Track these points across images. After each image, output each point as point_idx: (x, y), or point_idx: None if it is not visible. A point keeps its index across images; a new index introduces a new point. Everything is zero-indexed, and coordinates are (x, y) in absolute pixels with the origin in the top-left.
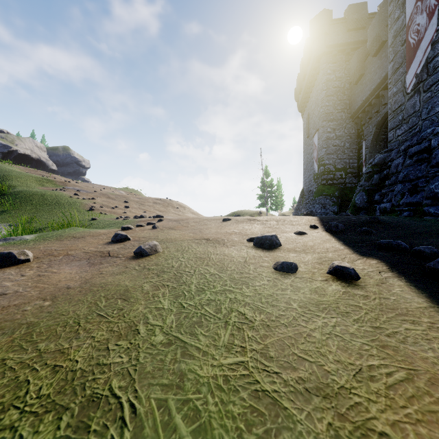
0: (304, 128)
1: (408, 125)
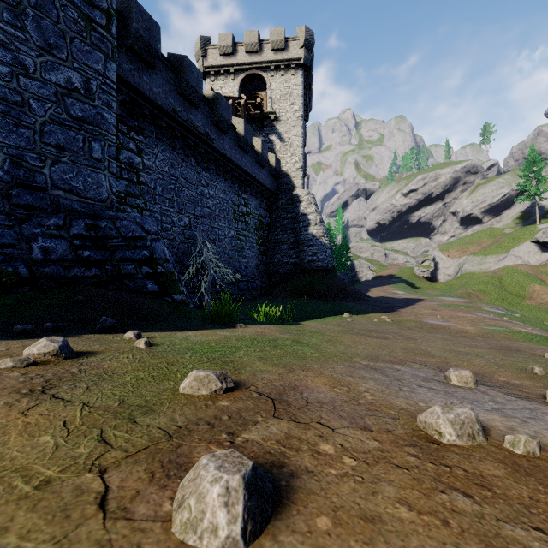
0: None
1: None
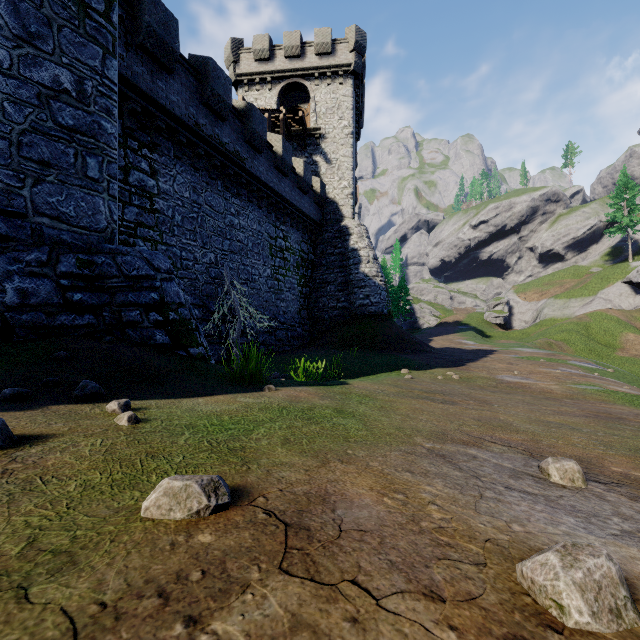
0: None
1: None
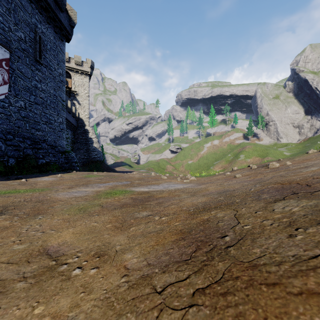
0: None
1: None
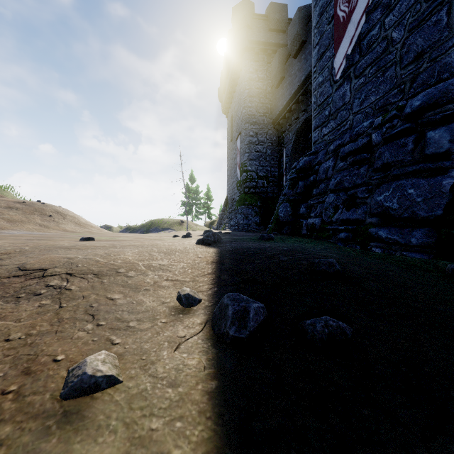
0: (228, 131)
1: (336, 122)
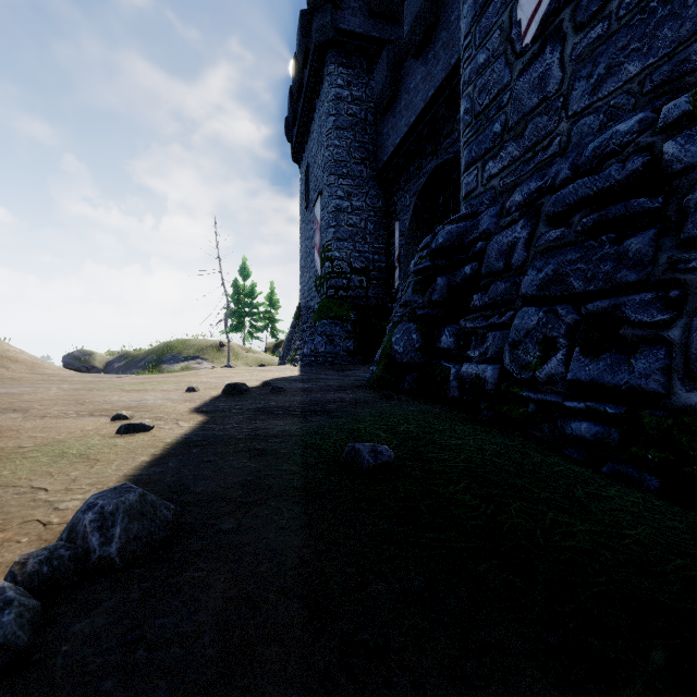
0: (301, 192)
1: (522, 143)
